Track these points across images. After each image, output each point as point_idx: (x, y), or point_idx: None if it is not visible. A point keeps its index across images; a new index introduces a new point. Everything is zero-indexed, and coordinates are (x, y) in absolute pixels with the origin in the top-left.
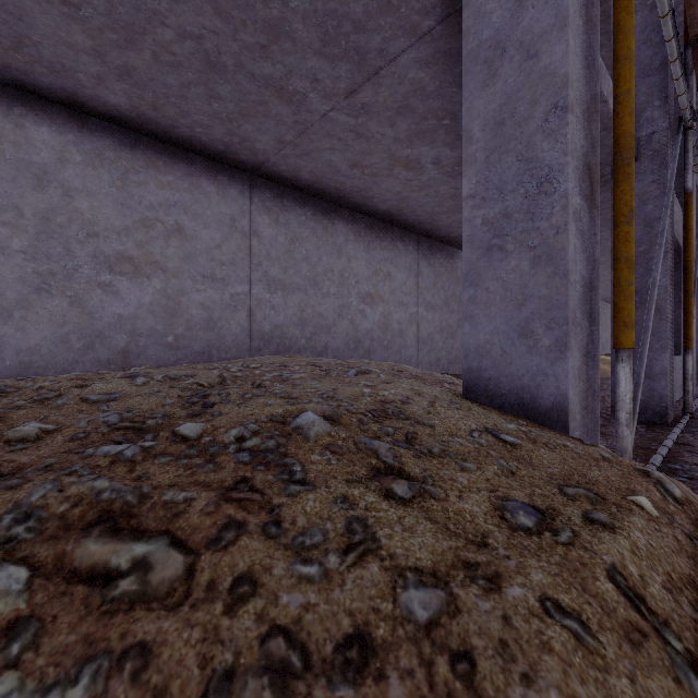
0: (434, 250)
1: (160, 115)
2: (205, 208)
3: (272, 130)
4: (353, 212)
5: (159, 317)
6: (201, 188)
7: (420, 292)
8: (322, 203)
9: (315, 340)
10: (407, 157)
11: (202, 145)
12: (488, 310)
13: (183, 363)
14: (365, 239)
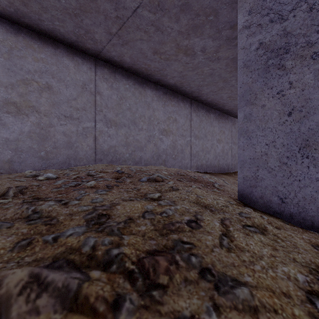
0: (199, 107)
1: (29, 10)
2: (66, 76)
3: (103, 24)
4: (156, 84)
5: (35, 140)
6: (63, 63)
7: (192, 130)
8: (138, 78)
9: (134, 155)
10: (186, 46)
11: (62, 36)
12: (264, 125)
13: (51, 168)
14: (163, 100)
